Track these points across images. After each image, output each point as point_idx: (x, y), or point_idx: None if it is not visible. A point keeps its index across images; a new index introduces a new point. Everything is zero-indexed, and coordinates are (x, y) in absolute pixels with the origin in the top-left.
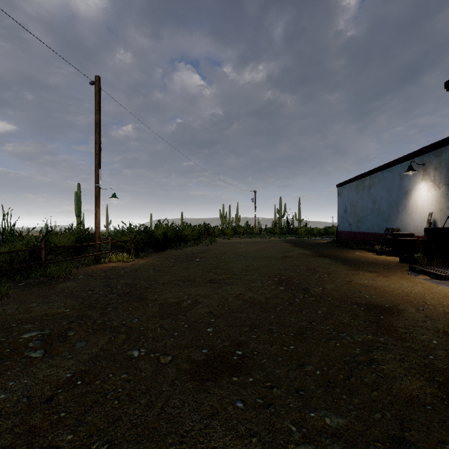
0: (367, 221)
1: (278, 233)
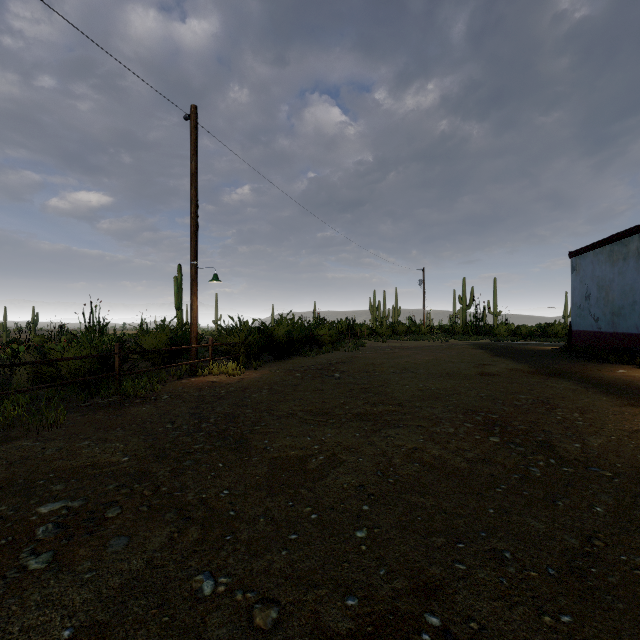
0: (633, 314)
1: (460, 333)
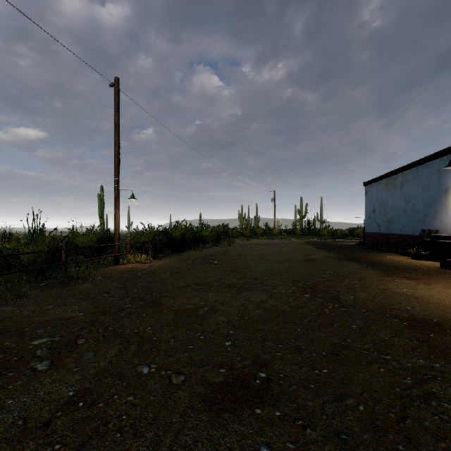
0: (399, 222)
1: (298, 234)
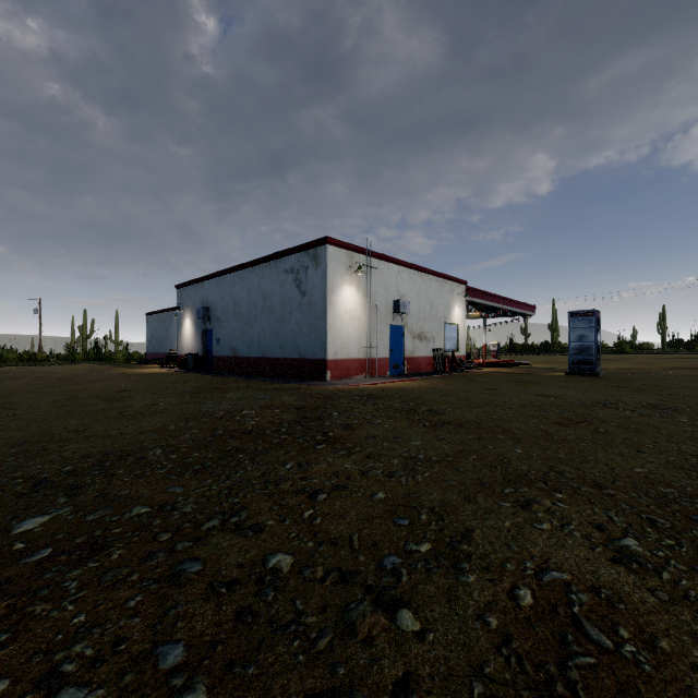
0: (164, 345)
1: (81, 360)
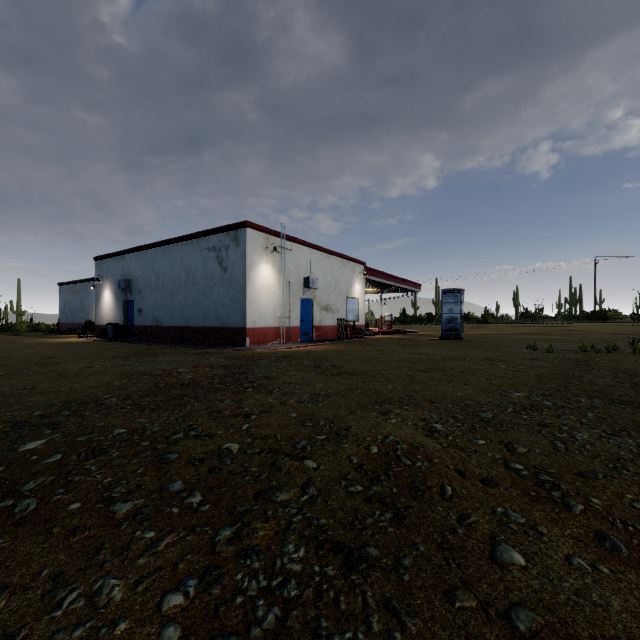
0: (78, 315)
1: None
